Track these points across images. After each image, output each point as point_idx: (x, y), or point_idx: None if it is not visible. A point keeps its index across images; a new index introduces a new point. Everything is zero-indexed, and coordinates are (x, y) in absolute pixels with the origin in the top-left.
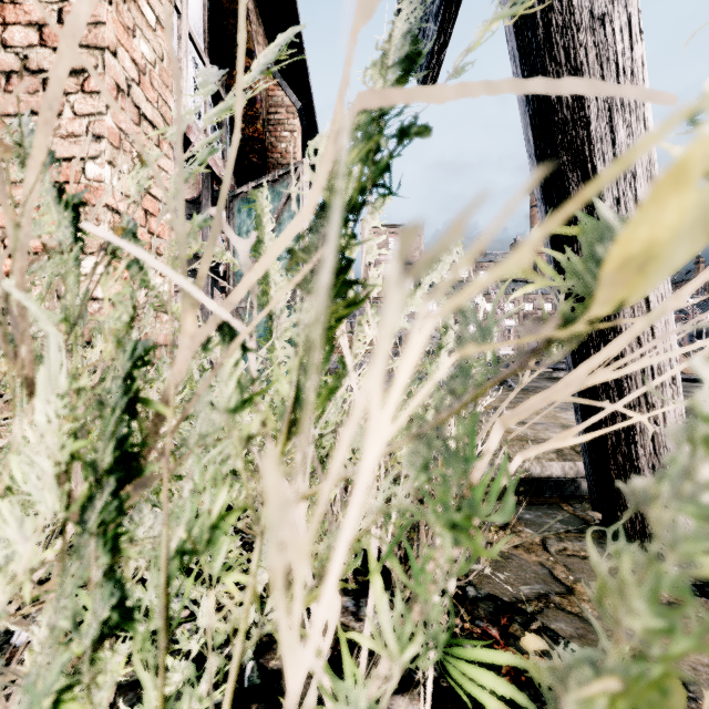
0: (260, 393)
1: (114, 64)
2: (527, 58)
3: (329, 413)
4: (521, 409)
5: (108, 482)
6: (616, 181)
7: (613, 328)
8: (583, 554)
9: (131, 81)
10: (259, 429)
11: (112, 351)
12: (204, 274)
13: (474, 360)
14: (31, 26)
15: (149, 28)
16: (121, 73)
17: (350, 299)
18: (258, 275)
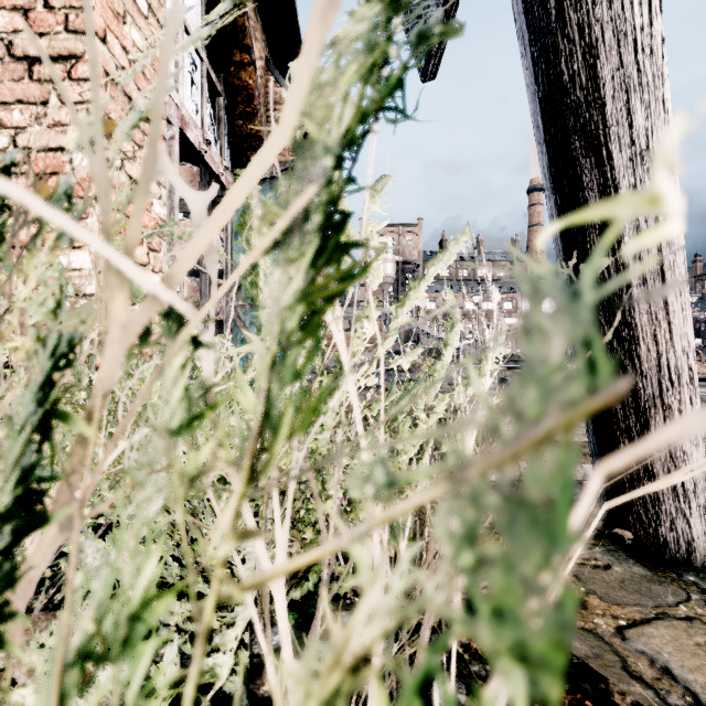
0: (215, 408)
1: (103, 51)
2: (537, 36)
3: (325, 417)
4: (642, 445)
5: (1, 533)
6: (633, 167)
7: (627, 325)
8: (593, 563)
9: (121, 69)
10: (210, 462)
11: (30, 347)
12: (135, 235)
13: (559, 360)
14: (16, 10)
15: (140, 15)
16: (110, 60)
17: (346, 269)
18: (212, 235)
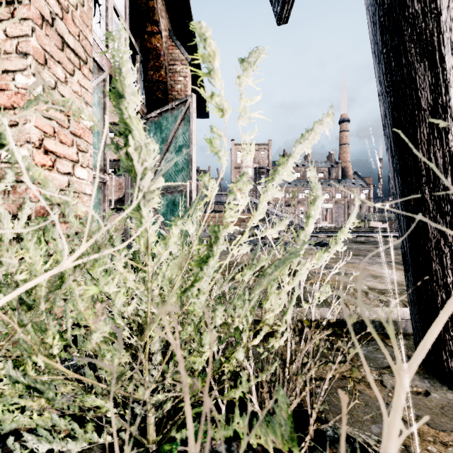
0: None
1: None
2: None
3: (201, 282)
4: None
5: None
6: None
7: (450, 201)
8: (415, 389)
9: (55, 15)
10: None
11: None
12: None
13: None
14: None
15: None
16: (45, 7)
17: None
18: None
